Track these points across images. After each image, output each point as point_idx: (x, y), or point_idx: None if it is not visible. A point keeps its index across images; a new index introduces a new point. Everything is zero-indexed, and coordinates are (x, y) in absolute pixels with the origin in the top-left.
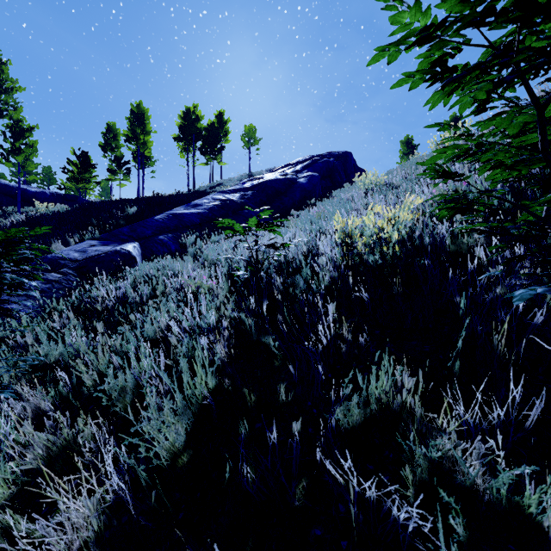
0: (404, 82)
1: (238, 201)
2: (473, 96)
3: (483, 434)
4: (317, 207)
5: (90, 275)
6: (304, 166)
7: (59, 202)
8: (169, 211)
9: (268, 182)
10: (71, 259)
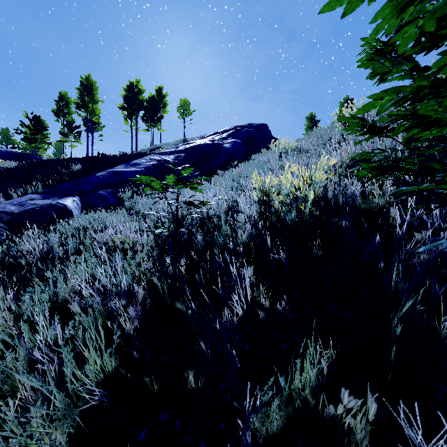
0: (337, 2)
1: (172, 162)
2: (421, 26)
3: (427, 439)
4: (239, 168)
5: (22, 228)
6: (229, 134)
7: (14, 160)
8: (110, 169)
9: (198, 146)
10: (7, 212)
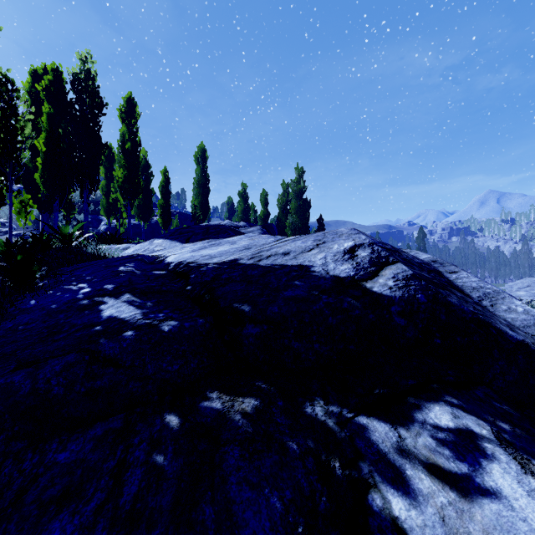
0: None
1: None
2: None
3: None
4: None
5: None
6: None
7: None
8: None
9: None
10: None
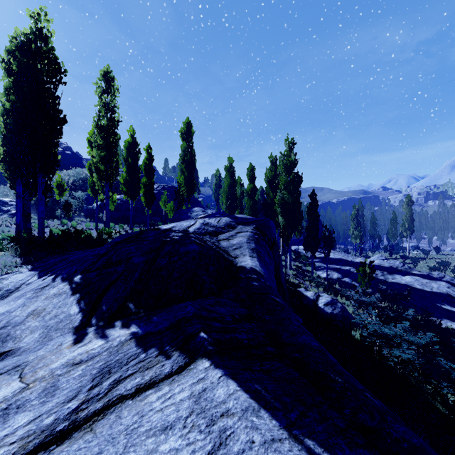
0: None
1: None
2: None
3: None
4: None
5: None
6: None
7: None
8: None
9: None
10: None
